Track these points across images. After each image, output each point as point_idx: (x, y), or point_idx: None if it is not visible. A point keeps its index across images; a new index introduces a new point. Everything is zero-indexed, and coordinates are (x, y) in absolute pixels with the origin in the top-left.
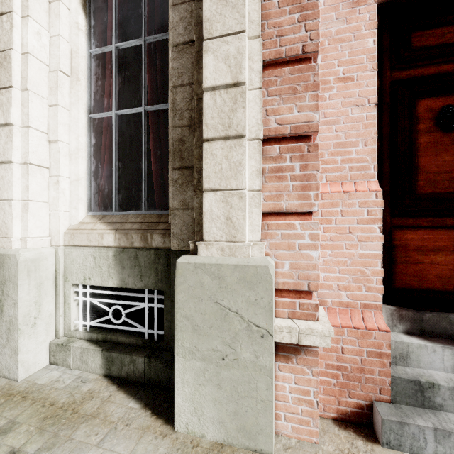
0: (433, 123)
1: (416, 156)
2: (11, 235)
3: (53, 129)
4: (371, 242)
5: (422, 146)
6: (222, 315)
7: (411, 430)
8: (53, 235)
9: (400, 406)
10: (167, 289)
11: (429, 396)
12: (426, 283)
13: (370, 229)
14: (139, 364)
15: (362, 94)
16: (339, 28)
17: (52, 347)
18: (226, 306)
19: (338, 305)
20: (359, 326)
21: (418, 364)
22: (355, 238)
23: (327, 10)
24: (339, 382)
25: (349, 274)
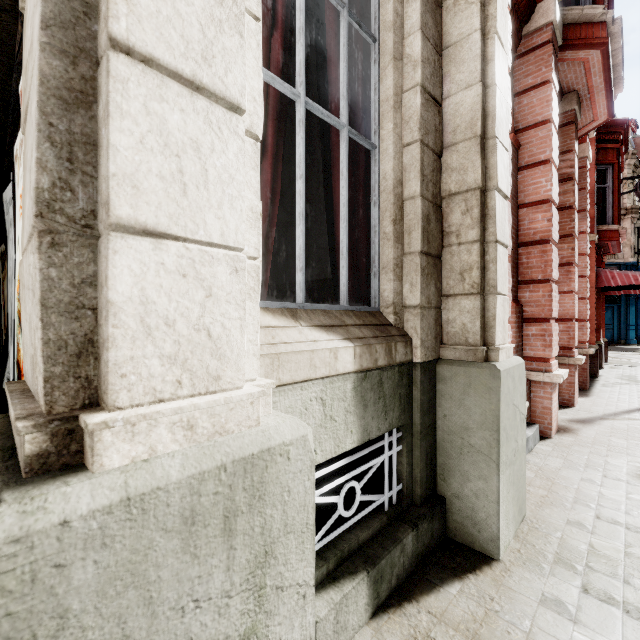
0: None
1: None
2: (237, 381)
3: None
4: None
5: None
6: (514, 414)
7: None
8: None
9: None
10: (409, 419)
11: None
12: None
13: None
14: (409, 547)
15: None
16: None
17: None
18: (515, 405)
19: None
20: None
21: None
22: None
23: None
24: None
25: None
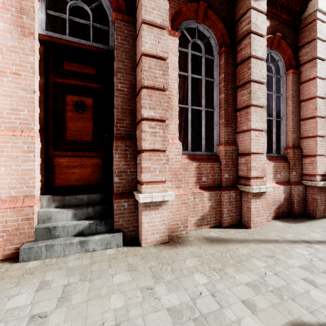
0: (73, 107)
1: (66, 121)
2: None
3: None
4: (29, 162)
5: (68, 117)
6: None
7: (35, 250)
8: None
9: (38, 241)
10: None
11: (53, 233)
12: (70, 182)
13: (29, 156)
14: None
15: (27, 85)
16: (13, 44)
17: None
18: None
19: (9, 197)
20: (17, 206)
21: (56, 220)
22: (19, 161)
23: (5, 31)
24: (4, 239)
25: (16, 180)
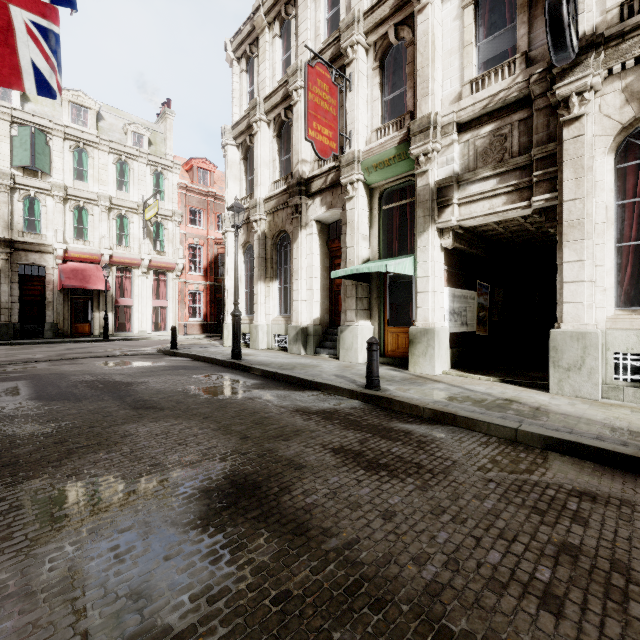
0: None
1: None
2: (583, 322)
3: (600, 258)
4: None
5: None
6: None
7: None
8: (599, 322)
9: None
10: None
11: None
12: None
13: None
14: None
15: None
16: None
17: (603, 388)
18: None
19: None
20: None
21: None
22: None
23: None
24: None
25: None
